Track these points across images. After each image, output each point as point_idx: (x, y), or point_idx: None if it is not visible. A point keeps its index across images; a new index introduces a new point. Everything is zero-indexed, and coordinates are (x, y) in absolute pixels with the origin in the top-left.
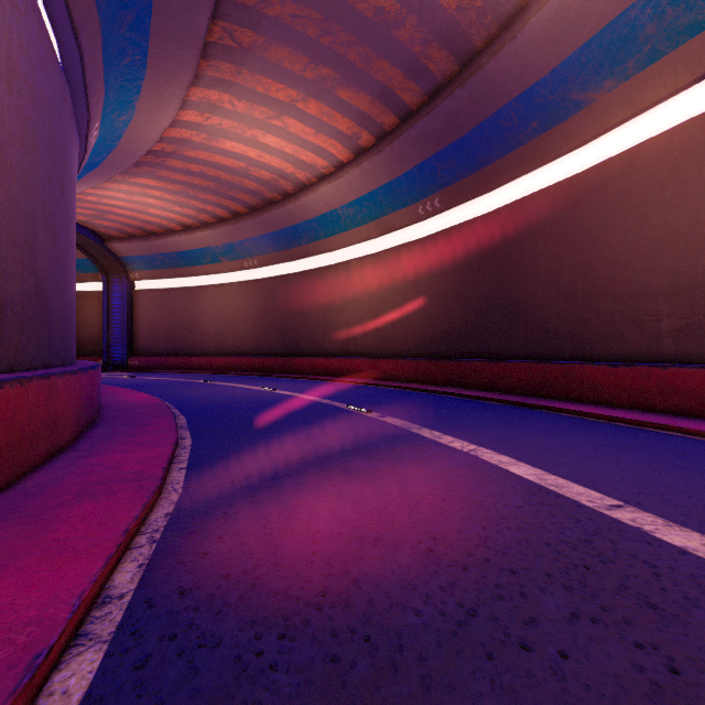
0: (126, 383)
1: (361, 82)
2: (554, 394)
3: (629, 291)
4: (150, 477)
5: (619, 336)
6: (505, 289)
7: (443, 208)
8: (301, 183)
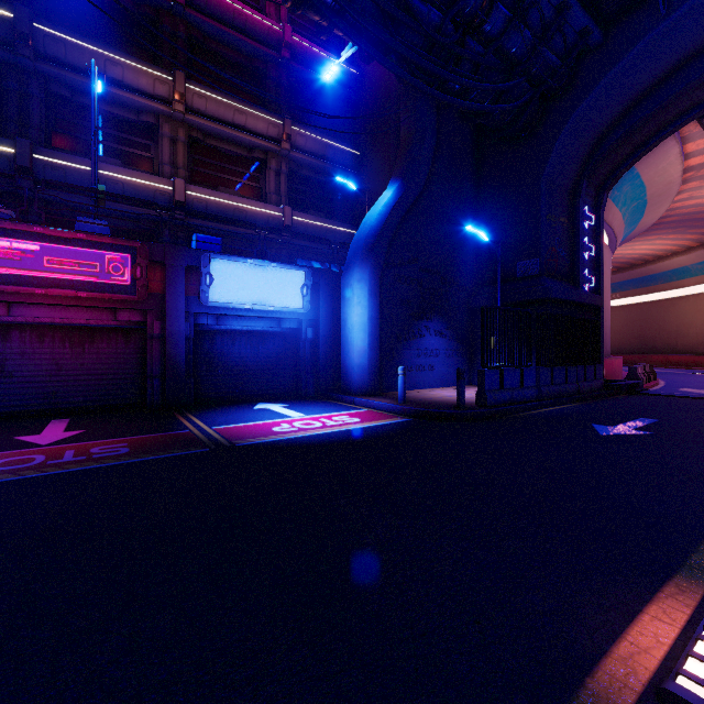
0: None
1: (702, 227)
2: None
3: None
4: None
5: None
6: None
7: None
8: (659, 256)
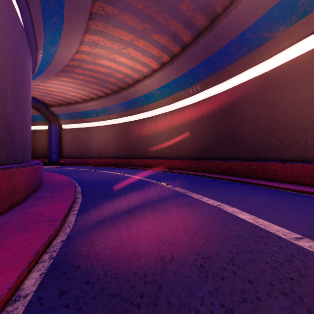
0: (56, 171)
1: (163, 30)
2: (255, 176)
3: (292, 127)
4: (56, 219)
5: (287, 149)
6: (230, 127)
7: (201, 90)
8: (136, 79)
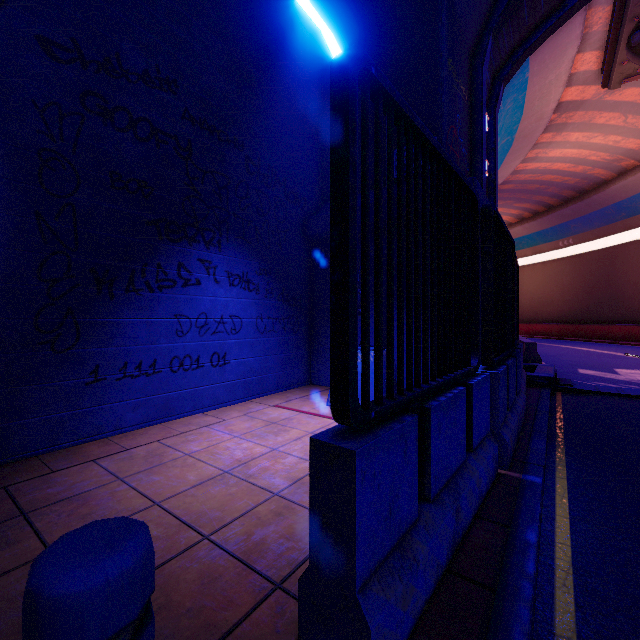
0: None
1: (526, 201)
2: (634, 340)
3: None
4: None
5: None
6: (611, 288)
7: (575, 244)
8: None
